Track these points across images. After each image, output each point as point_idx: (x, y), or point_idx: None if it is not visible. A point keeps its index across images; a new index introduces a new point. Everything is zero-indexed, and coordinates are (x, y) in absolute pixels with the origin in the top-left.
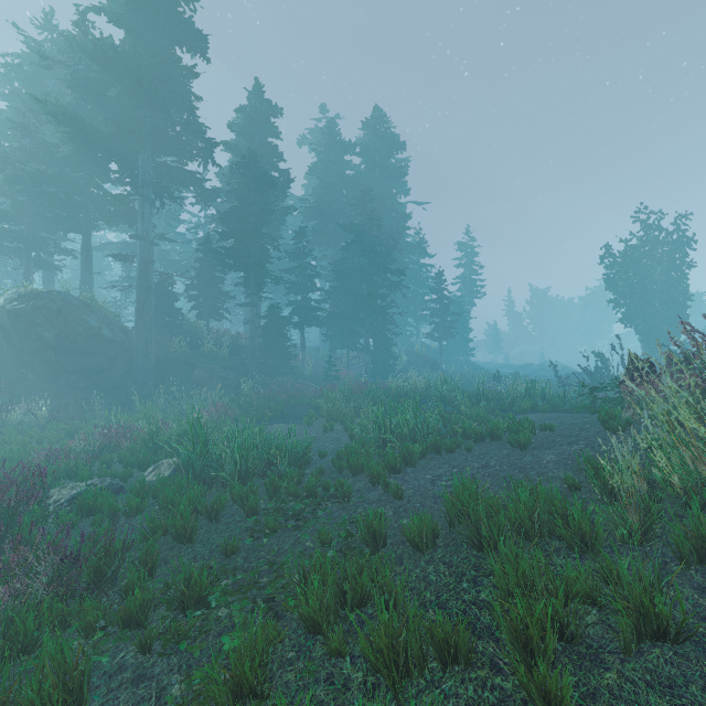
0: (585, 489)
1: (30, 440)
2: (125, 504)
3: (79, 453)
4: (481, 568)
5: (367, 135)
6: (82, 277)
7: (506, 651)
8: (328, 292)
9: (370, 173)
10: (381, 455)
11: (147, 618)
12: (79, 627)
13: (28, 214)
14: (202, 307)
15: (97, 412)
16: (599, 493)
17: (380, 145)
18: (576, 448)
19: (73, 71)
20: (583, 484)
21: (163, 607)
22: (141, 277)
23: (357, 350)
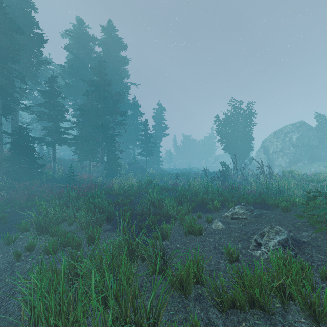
0: None
1: None
2: None
3: None
4: None
5: (104, 35)
6: None
7: None
8: (74, 123)
9: (106, 58)
10: None
11: None
12: None
13: None
14: None
15: None
16: None
17: (112, 42)
18: None
19: None
20: None
21: None
22: None
23: (96, 161)
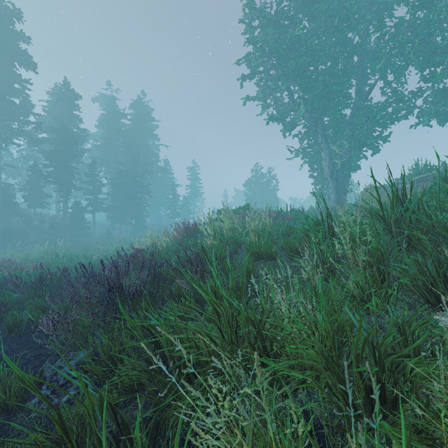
0: None
1: None
2: None
3: None
4: None
5: (134, 110)
6: None
7: None
8: (109, 195)
9: (135, 130)
10: None
11: None
12: None
13: None
14: (31, 201)
15: None
16: None
17: (140, 116)
18: None
19: None
20: None
21: None
22: None
23: (126, 224)
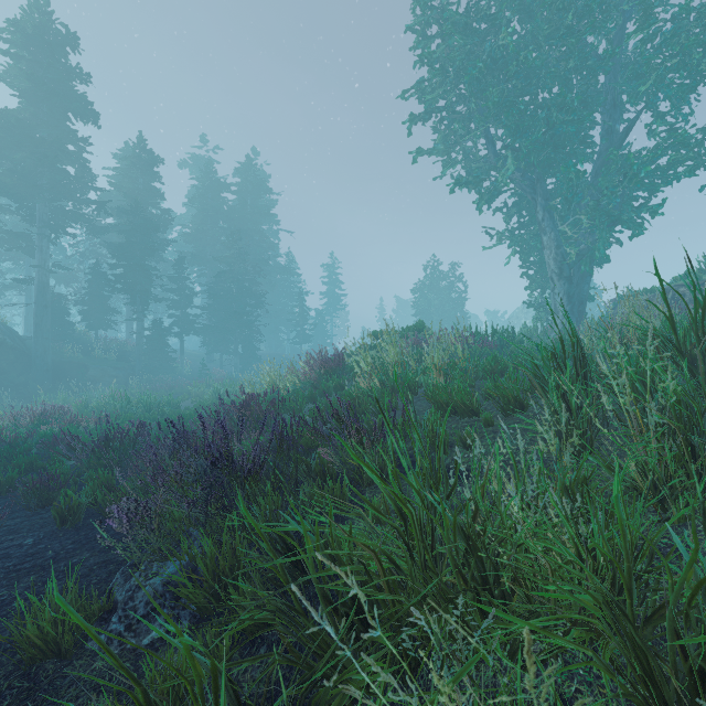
0: None
1: None
2: None
3: None
4: None
5: (241, 177)
6: None
7: None
8: (203, 309)
9: (243, 209)
10: None
11: None
12: None
13: None
14: (92, 319)
15: (6, 403)
16: None
17: (251, 188)
18: None
19: None
20: None
21: None
22: (40, 297)
23: (229, 353)
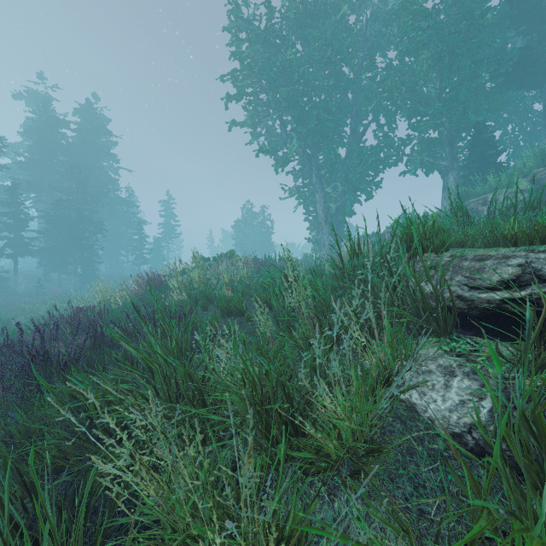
0: None
1: None
2: None
3: None
4: None
5: (81, 117)
6: None
7: None
8: (40, 233)
9: (83, 146)
10: None
11: None
12: None
13: None
14: None
15: None
16: None
17: (91, 128)
18: None
19: None
20: None
21: None
22: None
23: (68, 273)
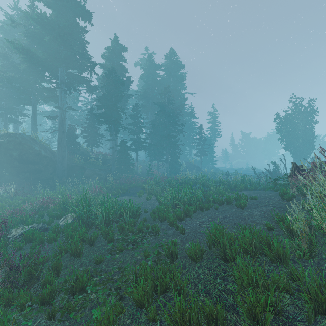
0: (275, 229)
1: (5, 204)
2: (47, 237)
3: (28, 211)
4: (226, 271)
5: (167, 61)
6: (31, 126)
7: (243, 319)
8: (148, 134)
9: (168, 79)
10: (174, 211)
11: (53, 299)
12: (17, 305)
13: (5, 96)
14: (89, 141)
15: (38, 190)
16: (286, 233)
17: (173, 66)
18: (269, 208)
19: (27, 28)
20: (274, 227)
21: (63, 292)
22: (60, 126)
23: (162, 161)
